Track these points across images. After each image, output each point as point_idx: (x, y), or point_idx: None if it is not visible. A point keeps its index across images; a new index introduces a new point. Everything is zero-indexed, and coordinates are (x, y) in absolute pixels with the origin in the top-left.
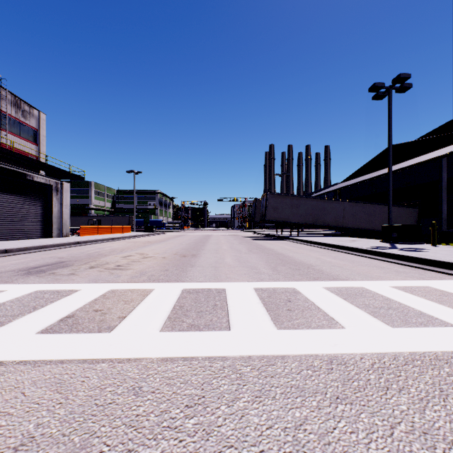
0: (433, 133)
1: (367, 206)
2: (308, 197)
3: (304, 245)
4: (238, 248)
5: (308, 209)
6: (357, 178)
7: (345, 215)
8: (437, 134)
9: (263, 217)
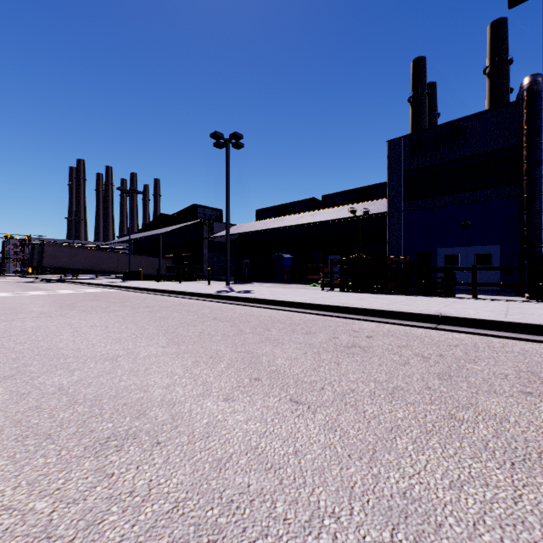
0: (179, 213)
1: (137, 257)
2: (87, 248)
3: (69, 284)
4: (6, 287)
5: (87, 257)
6: (141, 234)
7: (119, 263)
8: (181, 214)
9: (40, 263)
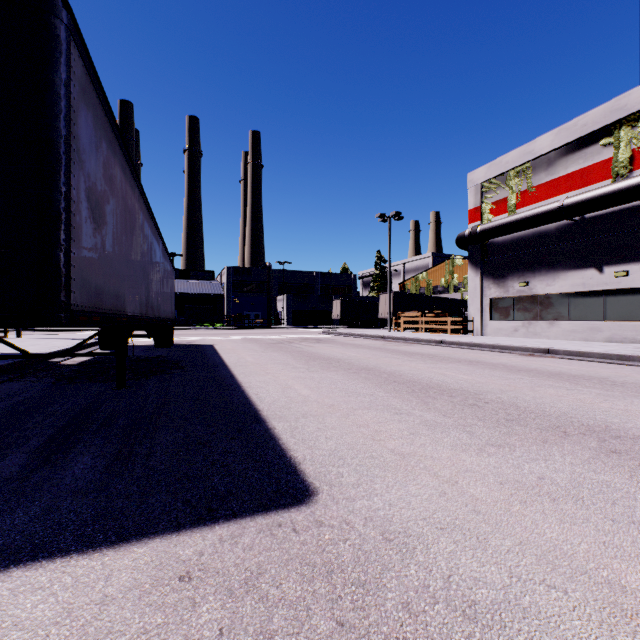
0: None
1: None
2: None
3: None
4: None
5: None
6: None
7: None
8: None
9: None
